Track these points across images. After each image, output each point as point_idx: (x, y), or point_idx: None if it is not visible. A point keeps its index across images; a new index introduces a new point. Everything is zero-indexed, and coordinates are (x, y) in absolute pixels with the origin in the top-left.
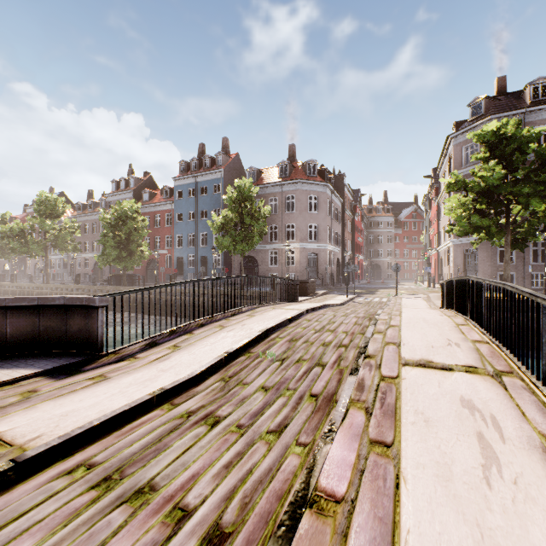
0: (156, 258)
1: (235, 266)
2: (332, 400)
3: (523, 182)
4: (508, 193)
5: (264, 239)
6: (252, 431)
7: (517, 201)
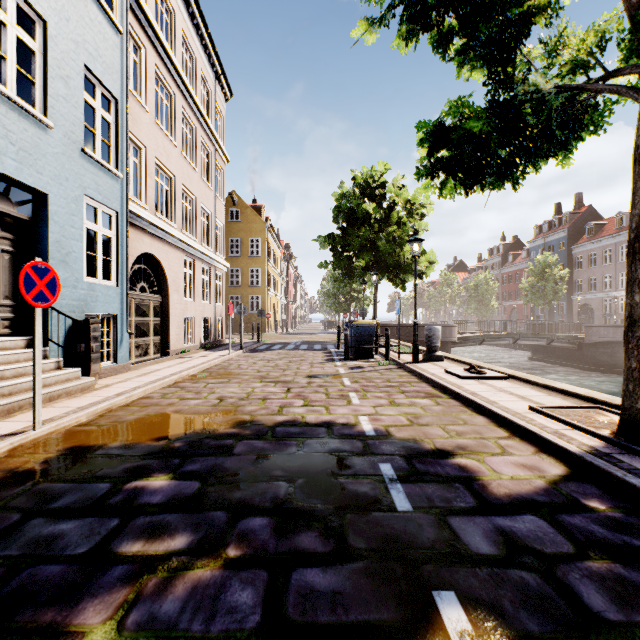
0: (516, 307)
1: (573, 313)
2: None
3: None
4: None
5: (598, 288)
6: None
7: None
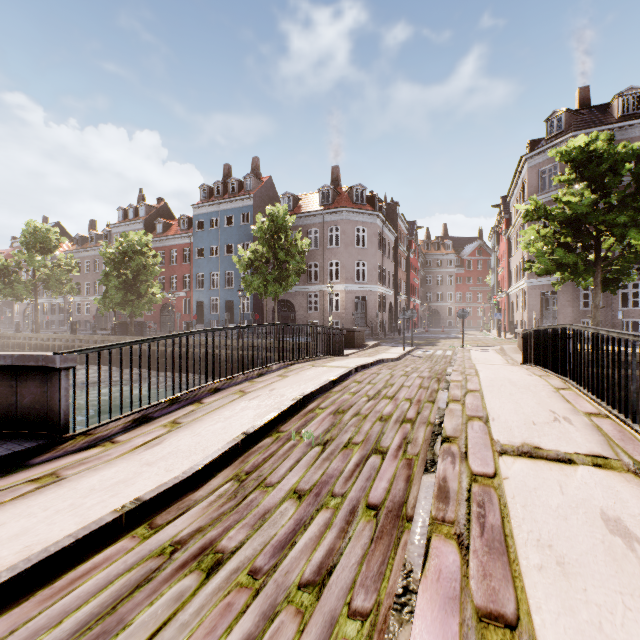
0: (172, 301)
1: (268, 312)
2: (400, 516)
3: (617, 209)
4: (600, 222)
5: (303, 279)
6: (273, 583)
7: (610, 233)
